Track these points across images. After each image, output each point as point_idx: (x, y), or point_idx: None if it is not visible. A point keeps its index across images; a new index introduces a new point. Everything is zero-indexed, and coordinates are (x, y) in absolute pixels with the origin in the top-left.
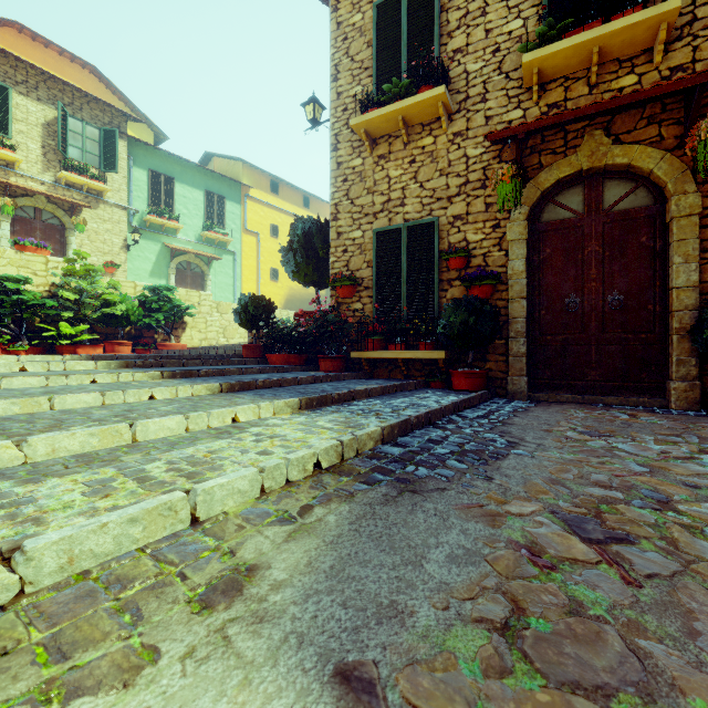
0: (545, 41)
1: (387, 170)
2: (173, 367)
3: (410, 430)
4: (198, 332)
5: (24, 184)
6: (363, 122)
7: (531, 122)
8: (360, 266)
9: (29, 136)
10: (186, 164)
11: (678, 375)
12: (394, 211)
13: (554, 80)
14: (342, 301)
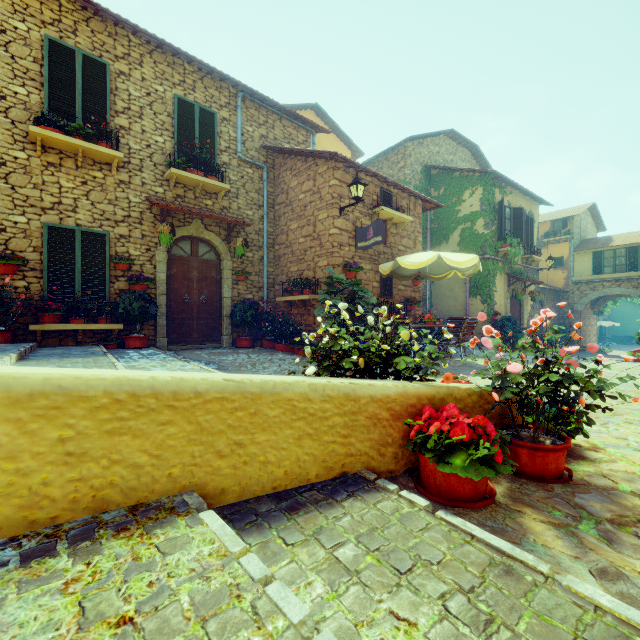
0: (180, 166)
1: (59, 178)
2: None
3: None
4: None
5: None
6: (45, 135)
7: (180, 208)
8: (24, 248)
9: None
10: None
11: (226, 333)
12: (66, 214)
13: (180, 183)
14: None
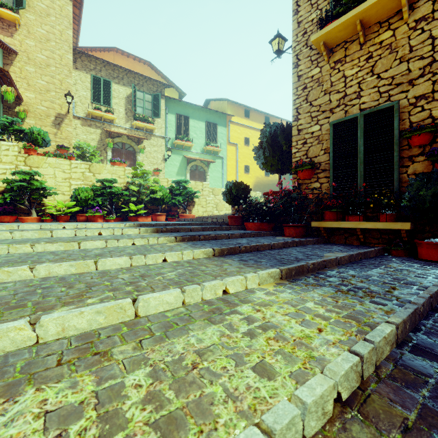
0: None
1: (343, 71)
2: (184, 232)
3: (418, 321)
4: (201, 207)
5: (117, 130)
6: (322, 35)
7: None
8: (317, 153)
9: (119, 105)
10: (195, 107)
11: None
12: (350, 104)
13: None
14: (302, 182)
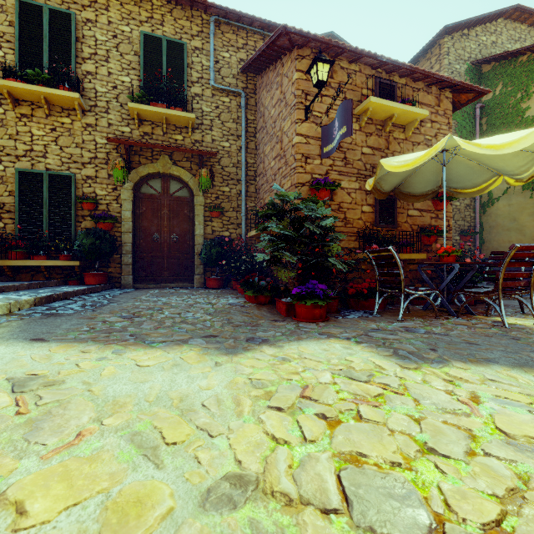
0: (141, 100)
1: (30, 128)
2: None
3: (53, 301)
4: None
5: None
6: (6, 85)
7: (132, 141)
8: (1, 193)
9: None
10: None
11: (197, 272)
12: (37, 159)
13: (147, 120)
14: None
